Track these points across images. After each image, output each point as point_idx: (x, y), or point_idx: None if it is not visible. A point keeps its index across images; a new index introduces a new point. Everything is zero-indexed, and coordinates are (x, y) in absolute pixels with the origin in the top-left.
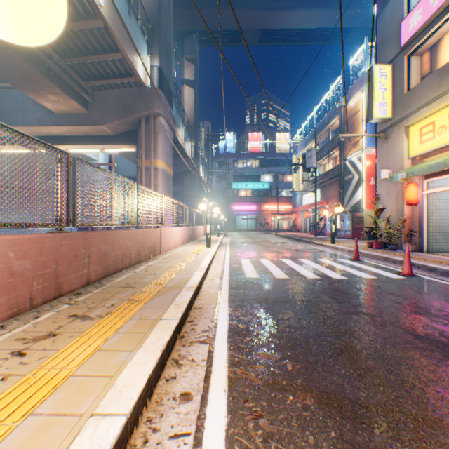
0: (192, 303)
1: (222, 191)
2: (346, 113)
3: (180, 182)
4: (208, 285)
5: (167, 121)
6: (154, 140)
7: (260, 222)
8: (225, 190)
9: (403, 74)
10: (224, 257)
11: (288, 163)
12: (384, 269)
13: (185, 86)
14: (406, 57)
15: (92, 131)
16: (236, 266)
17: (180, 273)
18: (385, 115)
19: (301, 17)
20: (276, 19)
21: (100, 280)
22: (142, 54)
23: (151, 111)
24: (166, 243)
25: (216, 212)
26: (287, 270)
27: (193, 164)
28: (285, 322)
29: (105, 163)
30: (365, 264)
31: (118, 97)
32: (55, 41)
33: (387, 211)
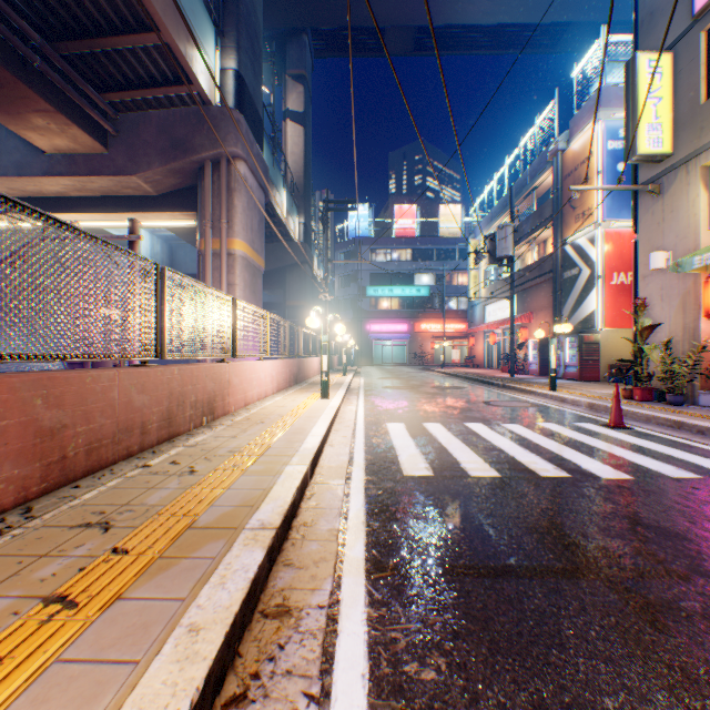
0: (258, 592)
1: (351, 300)
2: (567, 161)
3: (281, 283)
4: (315, 505)
5: (252, 169)
6: (228, 203)
7: (414, 351)
8: (356, 299)
9: (698, 67)
10: (355, 418)
11: (460, 255)
12: (692, 449)
13: (289, 122)
14: (705, 33)
15: (117, 187)
16: (378, 443)
17: (250, 472)
18: (660, 148)
19: (485, 4)
20: (443, 8)
21: (34, 500)
22: (204, 43)
23: (222, 149)
24: (241, 392)
25: (339, 333)
26: (488, 453)
27: (302, 253)
28: (569, 704)
29: (152, 250)
30: (644, 438)
31: (162, 123)
32: (33, 5)
33: (662, 330)
